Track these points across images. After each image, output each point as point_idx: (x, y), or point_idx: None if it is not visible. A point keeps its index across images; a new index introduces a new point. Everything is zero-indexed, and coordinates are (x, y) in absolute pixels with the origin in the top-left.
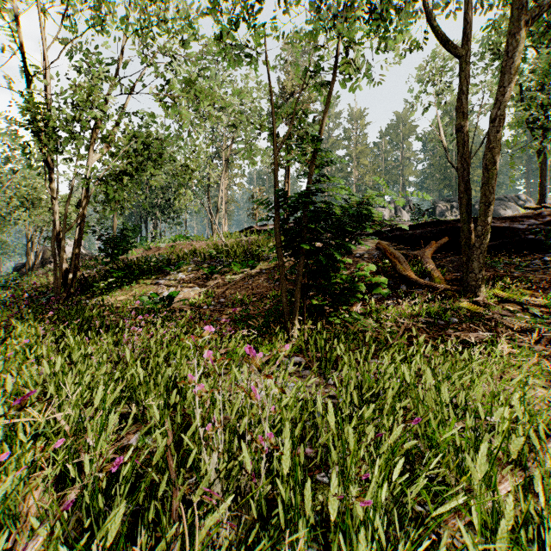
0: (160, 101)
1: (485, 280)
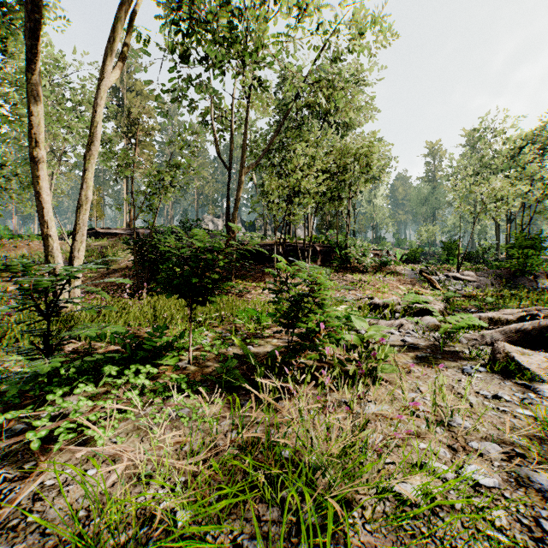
0: (3, 115)
1: (239, 276)
